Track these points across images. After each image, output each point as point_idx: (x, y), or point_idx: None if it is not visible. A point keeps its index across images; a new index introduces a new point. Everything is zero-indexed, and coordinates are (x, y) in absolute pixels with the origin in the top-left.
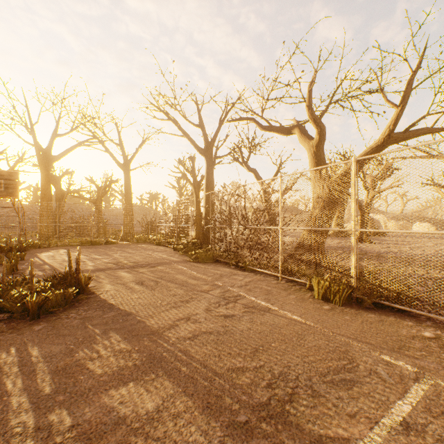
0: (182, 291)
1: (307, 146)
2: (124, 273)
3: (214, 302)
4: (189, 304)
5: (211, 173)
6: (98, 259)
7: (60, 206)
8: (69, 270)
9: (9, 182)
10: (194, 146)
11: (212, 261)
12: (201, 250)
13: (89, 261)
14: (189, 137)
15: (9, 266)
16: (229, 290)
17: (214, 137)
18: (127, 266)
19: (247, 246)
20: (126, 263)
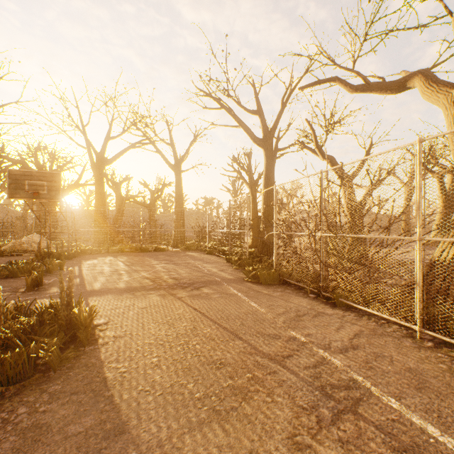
0: (235, 353)
1: (444, 99)
2: (156, 298)
3: (303, 407)
4: (247, 404)
5: (272, 168)
6: (137, 271)
7: (119, 211)
8: (60, 303)
9: (51, 184)
10: (250, 137)
11: (278, 282)
12: (261, 265)
13: (126, 274)
14: (244, 126)
15: (28, 280)
16: (325, 360)
17: (275, 124)
18: (164, 285)
19: (334, 264)
20: (166, 279)
